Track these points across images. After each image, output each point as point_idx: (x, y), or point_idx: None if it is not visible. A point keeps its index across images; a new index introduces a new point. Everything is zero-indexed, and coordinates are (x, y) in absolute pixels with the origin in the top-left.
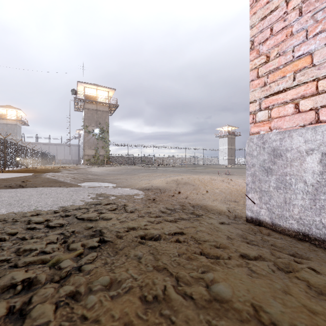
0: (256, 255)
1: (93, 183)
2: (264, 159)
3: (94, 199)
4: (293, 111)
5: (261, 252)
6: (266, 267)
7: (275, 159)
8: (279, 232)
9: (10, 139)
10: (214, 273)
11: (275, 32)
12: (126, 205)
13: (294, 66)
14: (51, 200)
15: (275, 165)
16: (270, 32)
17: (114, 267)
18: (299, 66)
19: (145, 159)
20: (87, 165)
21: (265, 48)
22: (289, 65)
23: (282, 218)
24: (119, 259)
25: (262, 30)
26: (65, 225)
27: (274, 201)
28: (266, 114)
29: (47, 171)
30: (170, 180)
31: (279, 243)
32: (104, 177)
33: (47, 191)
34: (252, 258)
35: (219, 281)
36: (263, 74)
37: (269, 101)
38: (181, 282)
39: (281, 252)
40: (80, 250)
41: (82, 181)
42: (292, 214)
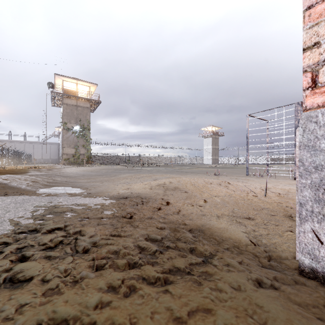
0: None
1: (57, 188)
2: None
3: (36, 220)
4: None
5: None
6: None
7: None
8: None
9: None
10: None
11: None
12: (82, 232)
13: None
14: None
15: None
16: None
17: None
18: None
19: (130, 159)
20: (65, 165)
21: None
22: None
23: None
24: None
25: None
26: None
27: None
28: None
29: (11, 172)
30: (156, 184)
31: None
32: (76, 179)
33: None
34: None
35: None
36: None
37: None
38: None
39: None
40: None
41: (44, 186)
42: None
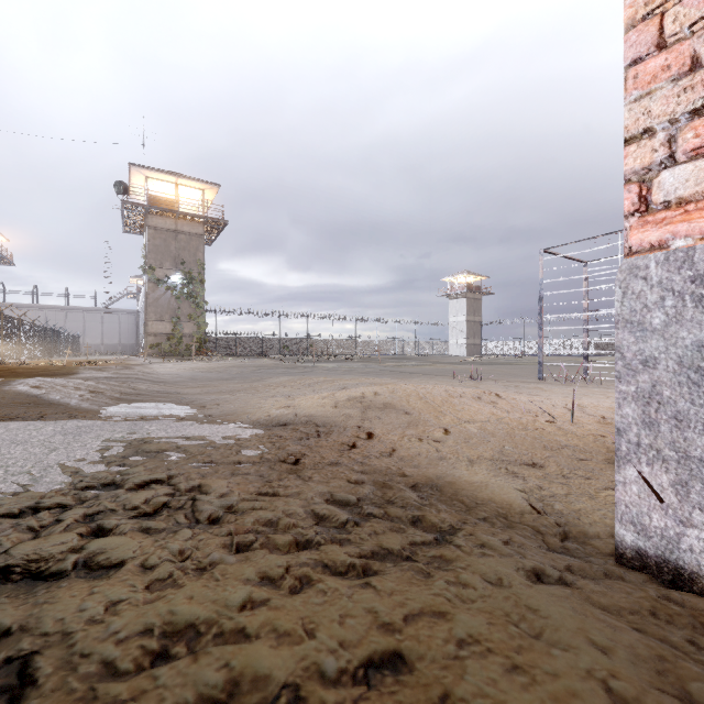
0: None
1: (142, 405)
2: (702, 339)
3: (111, 466)
4: None
5: None
6: None
7: None
8: None
9: None
10: None
11: None
12: (204, 487)
13: None
14: None
15: None
16: None
17: None
18: None
19: (290, 344)
20: (152, 358)
21: None
22: None
23: None
24: None
25: None
26: None
27: None
28: (699, 175)
29: (41, 374)
30: (345, 397)
31: None
32: (178, 388)
33: None
34: None
35: None
36: (686, 29)
37: None
38: None
39: None
40: None
41: (115, 400)
42: None
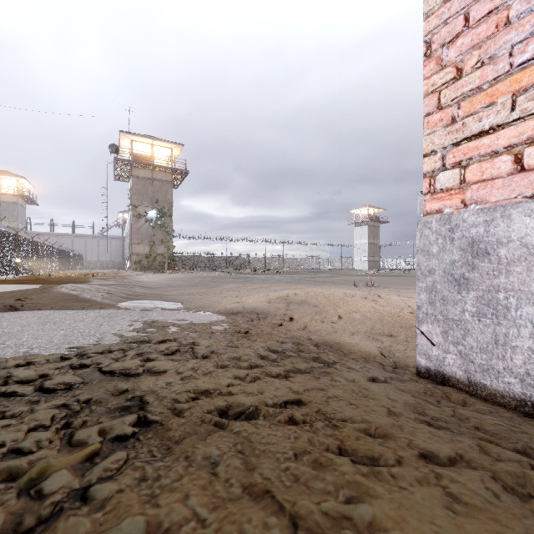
0: (453, 454)
1: (142, 301)
2: (453, 260)
3: (139, 333)
4: (510, 169)
5: (461, 447)
6: (479, 485)
7: (475, 260)
8: (483, 399)
9: (7, 228)
10: (373, 504)
11: (473, 22)
12: (196, 343)
13: (513, 83)
14: (60, 334)
15: (476, 271)
16: (463, 23)
17: (159, 489)
18: (524, 82)
19: (234, 261)
20: (136, 271)
21: (454, 52)
22: (501, 82)
23: (489, 373)
24: (173, 468)
25: (448, 20)
26: (75, 387)
27: (474, 339)
28: (455, 177)
29: (65, 282)
30: (276, 296)
31: (490, 424)
32: (162, 291)
33: (57, 317)
34: (445, 461)
35: (386, 529)
36: (450, 102)
37: (461, 151)
38: (303, 531)
39: (500, 446)
40: (92, 447)
41: (124, 299)
42: (511, 366)
